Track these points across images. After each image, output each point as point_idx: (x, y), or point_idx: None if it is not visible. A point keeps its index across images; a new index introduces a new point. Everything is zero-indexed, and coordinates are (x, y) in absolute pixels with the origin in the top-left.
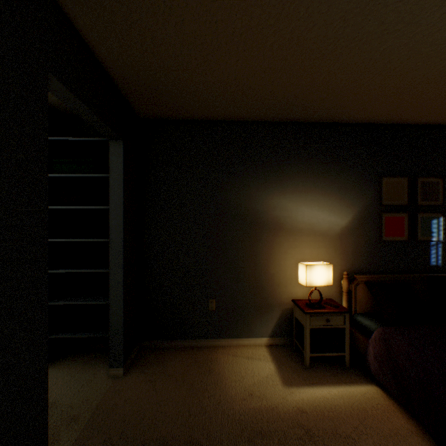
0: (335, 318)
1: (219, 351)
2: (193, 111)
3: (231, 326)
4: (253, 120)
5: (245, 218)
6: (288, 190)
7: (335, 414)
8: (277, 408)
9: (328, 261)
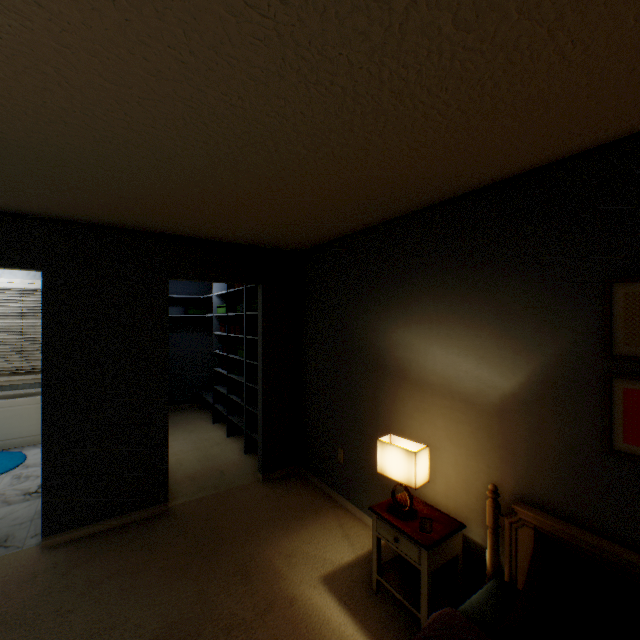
0: (407, 544)
1: (336, 511)
2: (312, 238)
3: (355, 491)
4: (372, 224)
5: (368, 356)
6: (414, 319)
7: (304, 634)
8: (283, 580)
9: (476, 454)
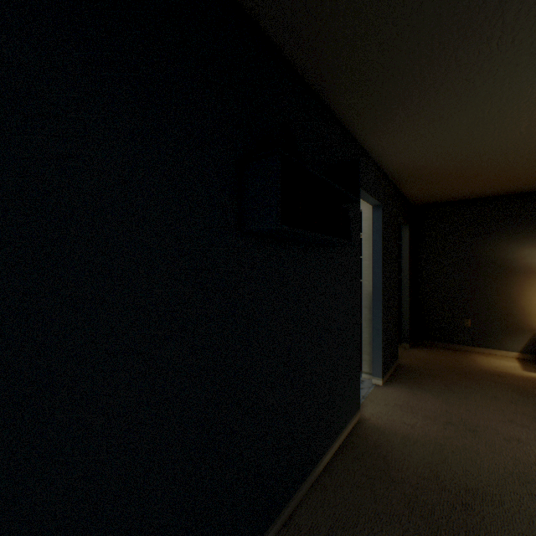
0: None
1: (472, 353)
2: (452, 198)
3: (482, 339)
4: (503, 194)
5: (495, 265)
6: None
7: None
8: (513, 373)
9: None
